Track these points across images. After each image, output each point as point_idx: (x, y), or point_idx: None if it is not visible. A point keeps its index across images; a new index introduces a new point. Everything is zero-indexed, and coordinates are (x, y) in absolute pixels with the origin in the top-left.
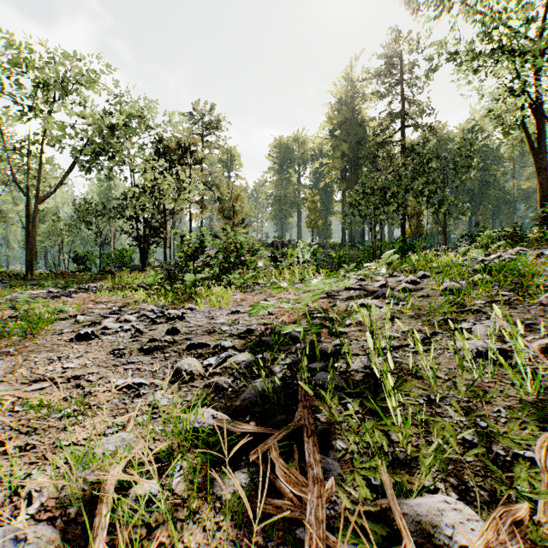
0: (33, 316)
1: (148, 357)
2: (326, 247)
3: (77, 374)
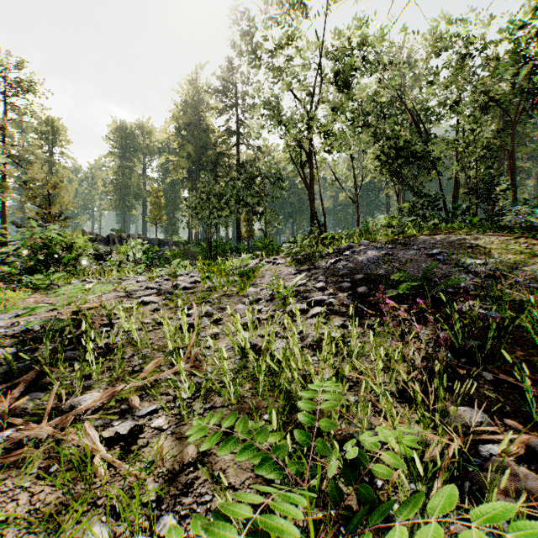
0: None
1: None
2: (170, 244)
3: None
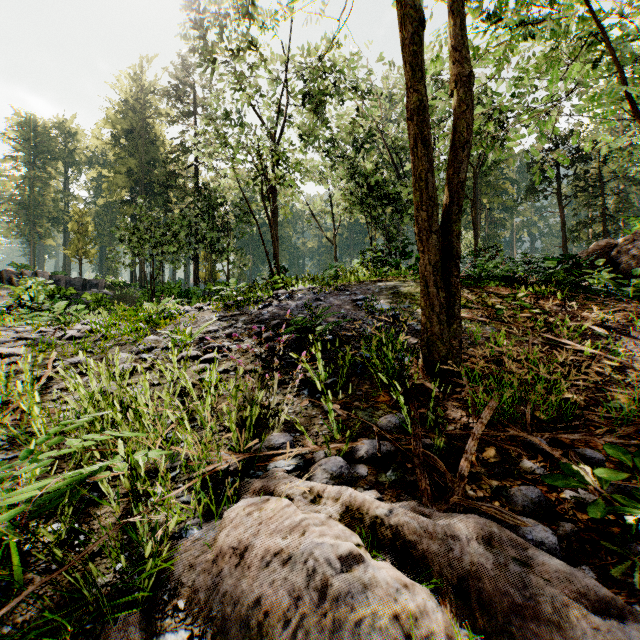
0: None
1: None
2: (100, 286)
3: None
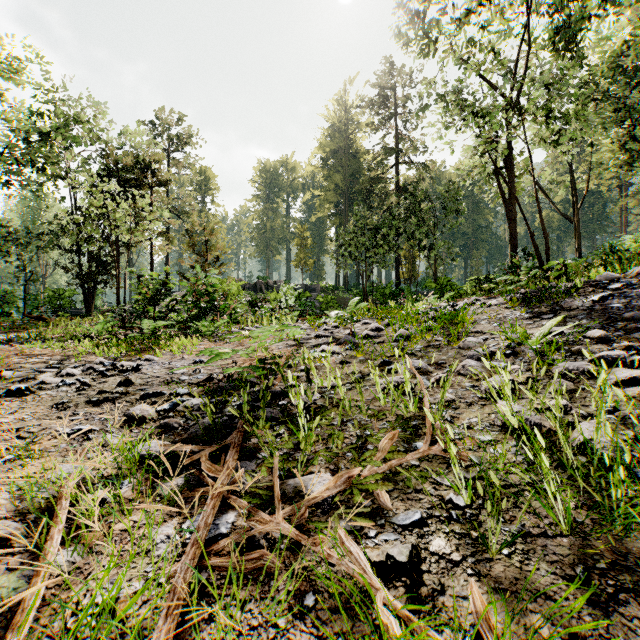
0: None
1: (97, 408)
2: (317, 290)
3: (16, 427)
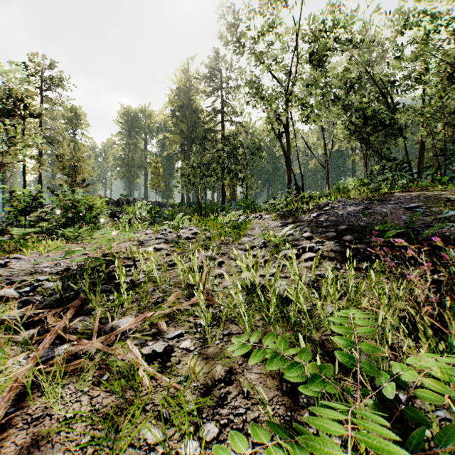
0: None
1: None
2: (167, 206)
3: None
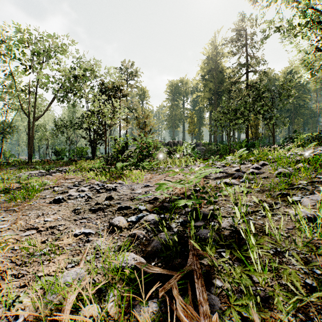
0: (30, 187)
1: (94, 215)
2: (200, 145)
3: (52, 225)
